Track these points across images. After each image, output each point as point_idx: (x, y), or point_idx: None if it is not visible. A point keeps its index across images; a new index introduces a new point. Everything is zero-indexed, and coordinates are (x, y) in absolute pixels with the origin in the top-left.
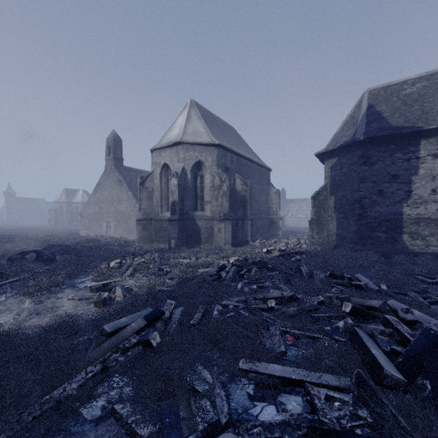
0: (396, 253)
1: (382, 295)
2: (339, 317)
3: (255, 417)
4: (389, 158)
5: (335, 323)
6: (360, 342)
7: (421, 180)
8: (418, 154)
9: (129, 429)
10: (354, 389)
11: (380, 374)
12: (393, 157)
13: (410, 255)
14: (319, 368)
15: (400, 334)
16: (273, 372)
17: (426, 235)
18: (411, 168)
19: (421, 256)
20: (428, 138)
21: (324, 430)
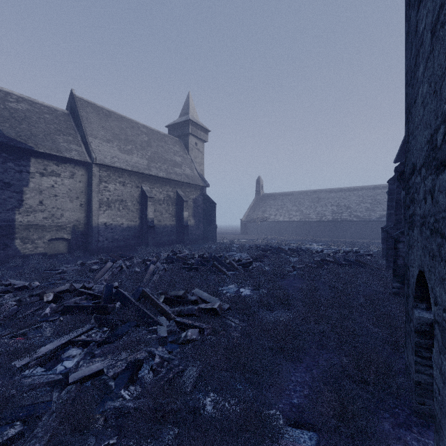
0: (9, 258)
1: (53, 286)
2: (43, 307)
3: (65, 369)
4: (2, 165)
5: (41, 313)
6: (78, 308)
7: (32, 192)
8: (29, 169)
9: (3, 441)
10: (96, 324)
11: (107, 308)
12: (6, 165)
13: (22, 258)
14: (71, 330)
15: (91, 295)
16: (49, 349)
17: (35, 238)
18: (23, 180)
19: (33, 257)
20: (37, 158)
21: (105, 339)
